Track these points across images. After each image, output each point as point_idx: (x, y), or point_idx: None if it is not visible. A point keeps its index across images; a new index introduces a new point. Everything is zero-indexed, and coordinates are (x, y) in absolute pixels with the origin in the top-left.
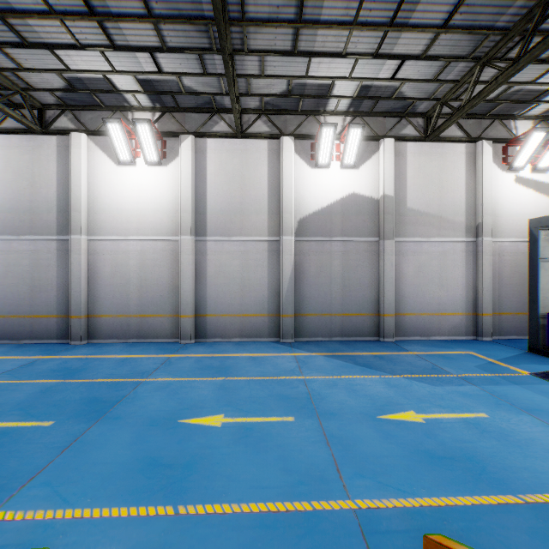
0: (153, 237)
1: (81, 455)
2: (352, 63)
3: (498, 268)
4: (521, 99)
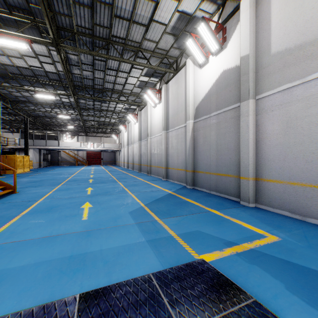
0: (159, 134)
1: (75, 185)
2: None
3: None
4: None
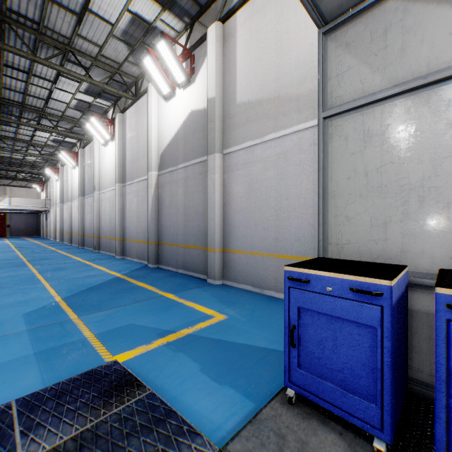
0: (112, 187)
1: None
2: None
3: None
4: None
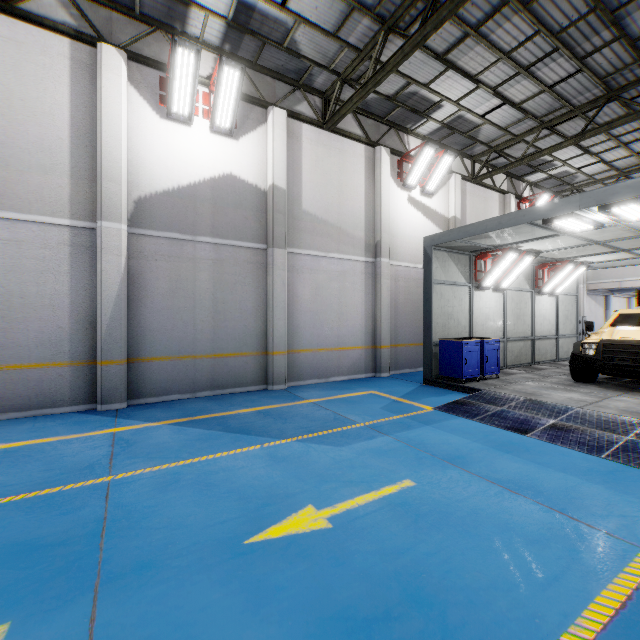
0: None
1: None
2: None
3: (395, 295)
4: (415, 107)
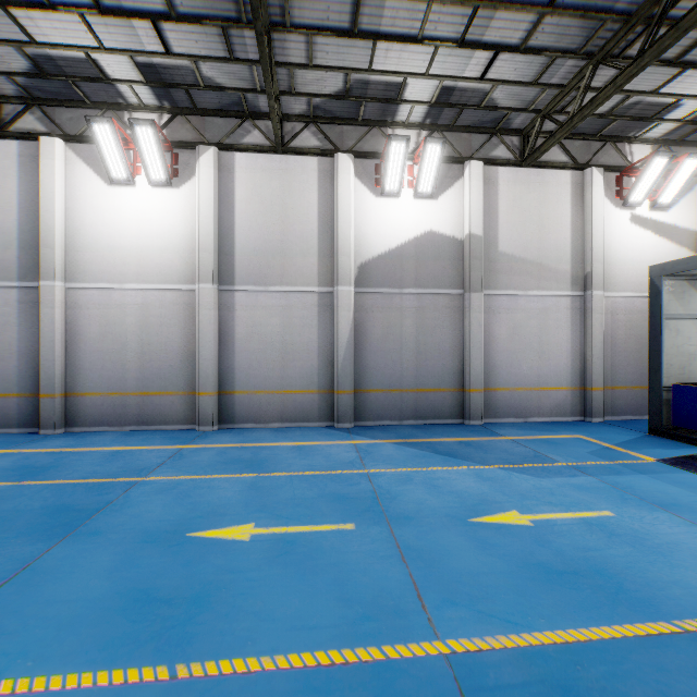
0: (159, 285)
1: (29, 591)
2: (431, 53)
3: (611, 331)
4: (639, 115)
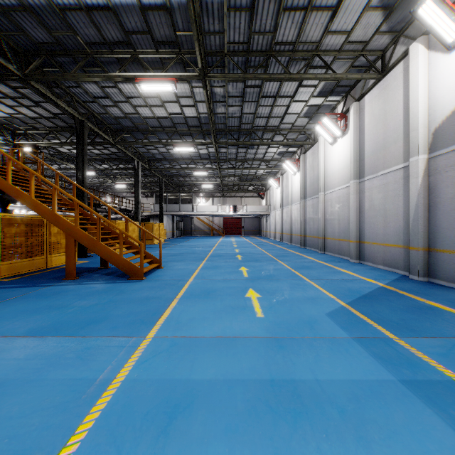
0: (342, 186)
1: (223, 262)
2: None
3: None
4: None
